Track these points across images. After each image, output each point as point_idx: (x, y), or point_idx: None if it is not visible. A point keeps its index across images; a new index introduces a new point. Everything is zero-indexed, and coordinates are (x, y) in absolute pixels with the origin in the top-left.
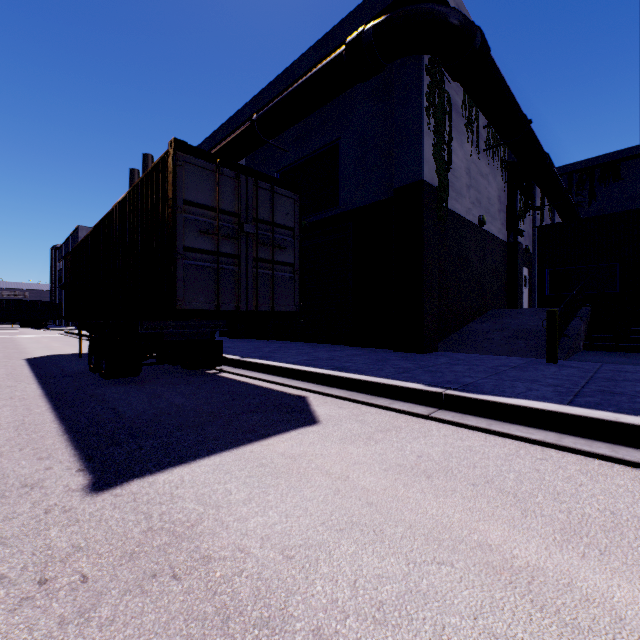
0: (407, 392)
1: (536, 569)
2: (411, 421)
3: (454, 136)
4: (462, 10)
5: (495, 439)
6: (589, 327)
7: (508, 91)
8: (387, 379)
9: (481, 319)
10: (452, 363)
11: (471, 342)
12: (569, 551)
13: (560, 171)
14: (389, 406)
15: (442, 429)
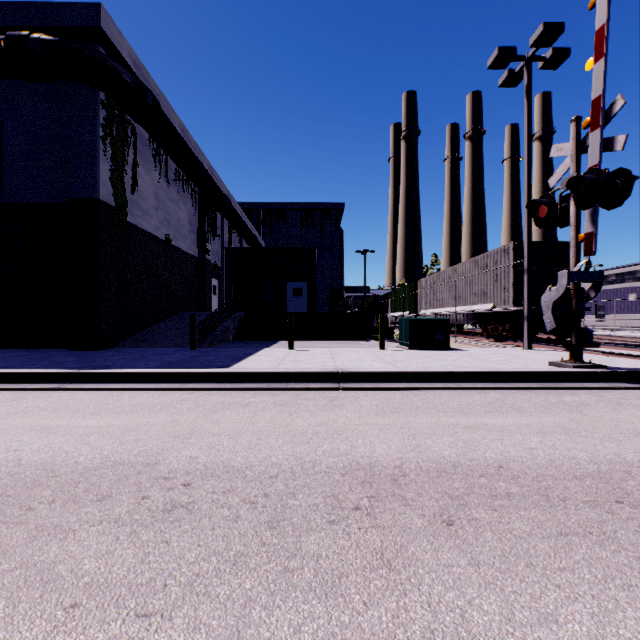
0: (47, 376)
1: (56, 425)
2: (41, 393)
3: (141, 163)
4: (140, 67)
5: (98, 392)
6: (241, 325)
7: (184, 144)
8: (32, 369)
9: (169, 320)
10: (115, 355)
11: (151, 339)
12: (81, 418)
13: (252, 206)
14: (26, 387)
15: (64, 394)
